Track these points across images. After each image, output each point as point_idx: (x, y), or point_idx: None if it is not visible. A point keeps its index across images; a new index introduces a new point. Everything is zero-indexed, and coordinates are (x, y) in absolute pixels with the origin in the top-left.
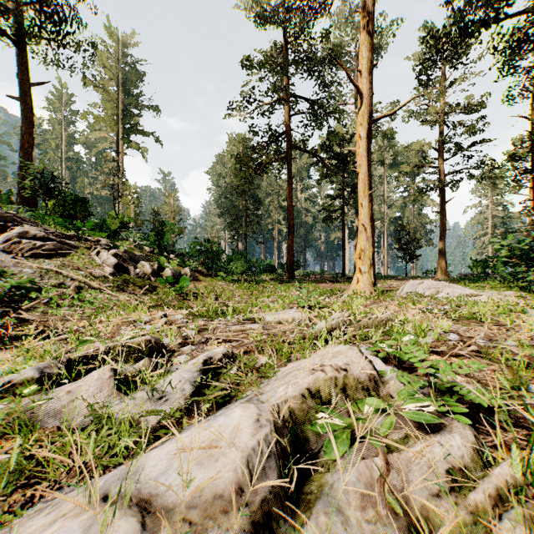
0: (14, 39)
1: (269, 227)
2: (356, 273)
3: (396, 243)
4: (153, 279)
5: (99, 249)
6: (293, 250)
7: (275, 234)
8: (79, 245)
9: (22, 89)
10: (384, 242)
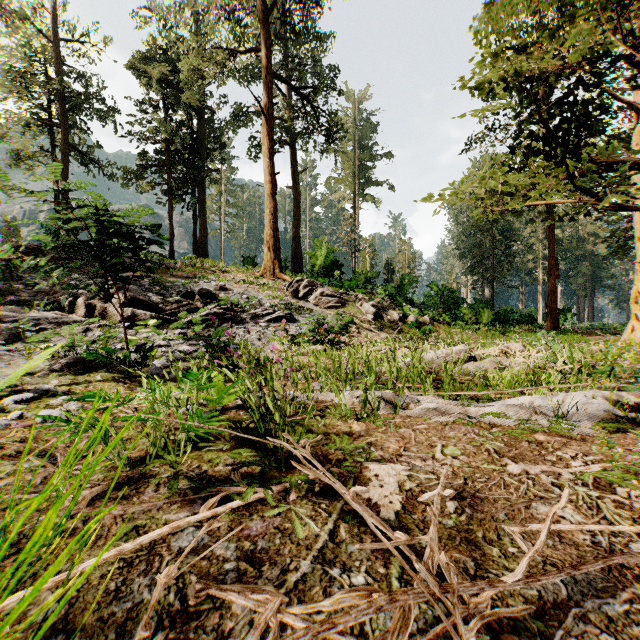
0: (290, 144)
1: (530, 265)
2: (630, 320)
3: None
4: (400, 325)
5: (362, 302)
6: (555, 296)
7: (539, 274)
8: (348, 299)
9: (294, 179)
10: None
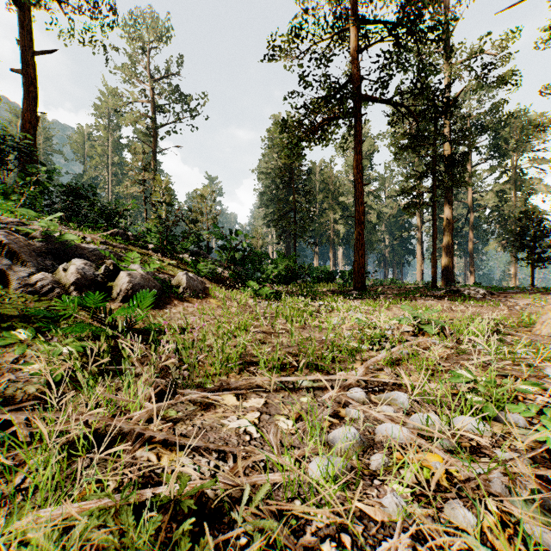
0: None
1: (323, 227)
2: None
3: (515, 238)
4: None
5: None
6: (363, 249)
7: (331, 235)
8: None
9: (23, 58)
10: (472, 243)
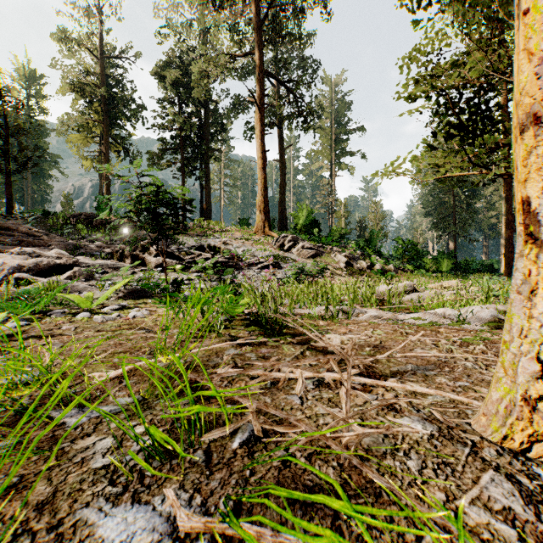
0: (277, 125)
1: (492, 221)
2: None
3: None
4: (368, 272)
5: (335, 253)
6: (512, 247)
7: (501, 228)
8: (325, 251)
9: (280, 154)
10: None
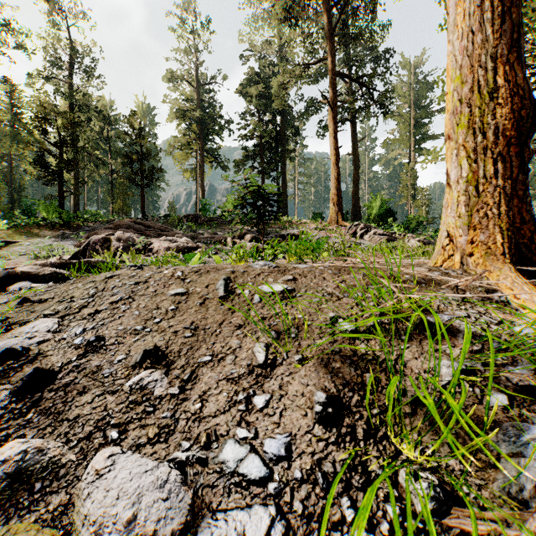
0: (350, 120)
1: None
2: None
3: None
4: None
5: (409, 239)
6: None
7: None
8: (397, 237)
9: (353, 148)
10: None
